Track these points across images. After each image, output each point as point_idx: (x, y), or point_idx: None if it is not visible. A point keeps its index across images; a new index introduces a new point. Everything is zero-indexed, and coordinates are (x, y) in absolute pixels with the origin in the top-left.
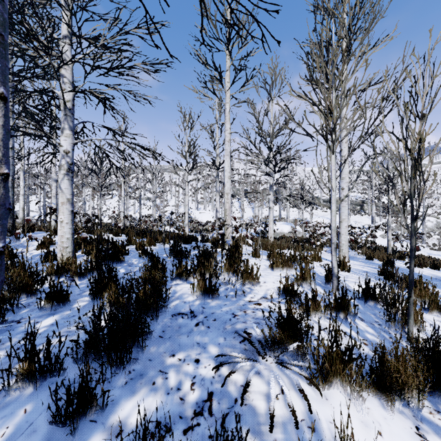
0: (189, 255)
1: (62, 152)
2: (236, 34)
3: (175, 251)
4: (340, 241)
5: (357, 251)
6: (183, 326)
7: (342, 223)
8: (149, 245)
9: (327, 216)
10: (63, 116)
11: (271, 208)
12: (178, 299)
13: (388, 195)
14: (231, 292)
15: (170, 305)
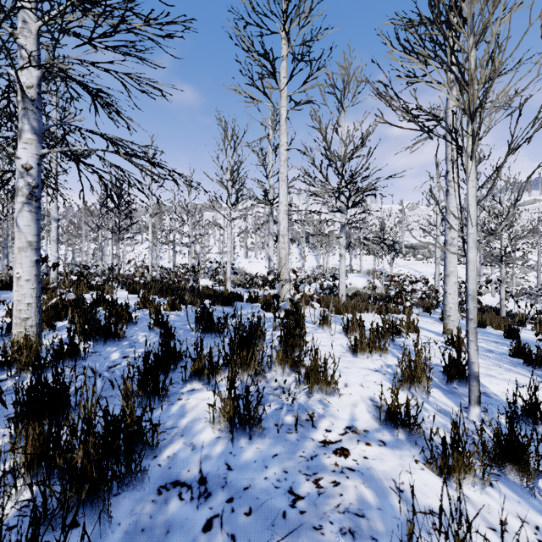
0: (223, 328)
1: (19, 168)
2: (295, 6)
3: (204, 321)
4: (445, 304)
5: (461, 314)
6: (176, 530)
7: (449, 278)
8: (172, 309)
9: (411, 265)
10: (20, 110)
11: (342, 256)
12: (182, 436)
13: (501, 238)
14: (287, 415)
15: (161, 457)
